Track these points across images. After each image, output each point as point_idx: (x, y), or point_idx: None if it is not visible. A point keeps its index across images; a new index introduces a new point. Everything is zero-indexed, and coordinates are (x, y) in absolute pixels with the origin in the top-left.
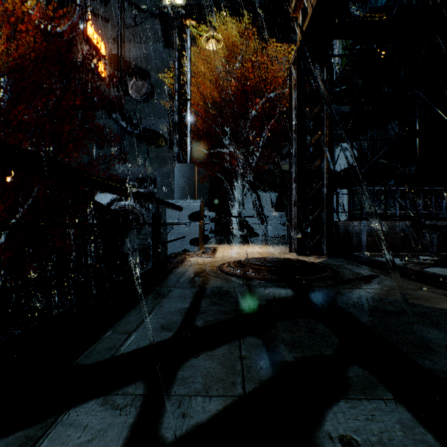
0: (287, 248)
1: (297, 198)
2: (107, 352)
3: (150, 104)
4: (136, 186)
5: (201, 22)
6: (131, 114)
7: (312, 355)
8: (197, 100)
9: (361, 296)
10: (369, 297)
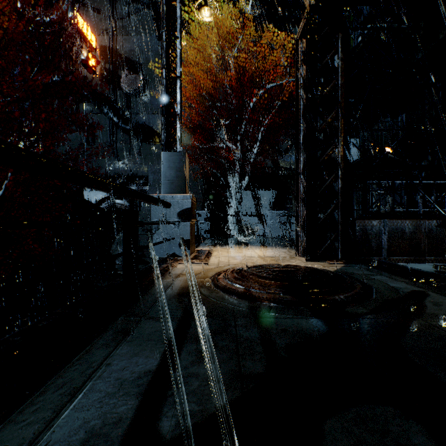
0: (291, 250)
1: (307, 192)
2: None
3: (143, 98)
4: (128, 184)
5: None
6: (123, 109)
7: None
8: (192, 95)
9: (433, 336)
10: None
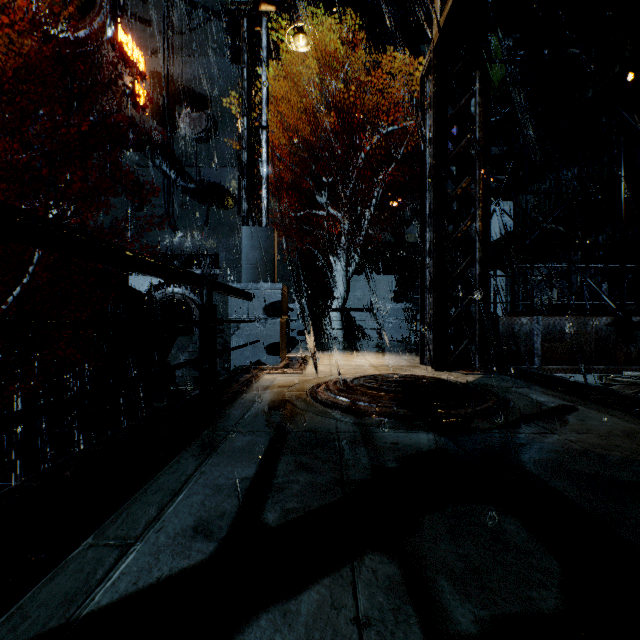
0: (416, 358)
1: (434, 280)
2: (61, 605)
3: (211, 145)
4: (190, 266)
5: (284, 7)
6: (183, 161)
7: (515, 612)
8: (279, 140)
9: (563, 450)
10: (577, 451)
